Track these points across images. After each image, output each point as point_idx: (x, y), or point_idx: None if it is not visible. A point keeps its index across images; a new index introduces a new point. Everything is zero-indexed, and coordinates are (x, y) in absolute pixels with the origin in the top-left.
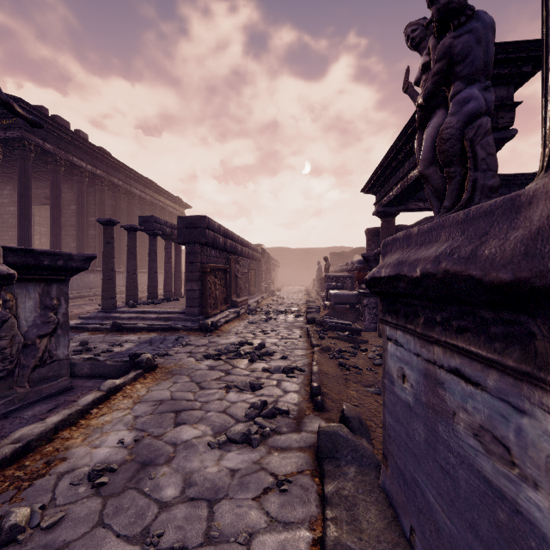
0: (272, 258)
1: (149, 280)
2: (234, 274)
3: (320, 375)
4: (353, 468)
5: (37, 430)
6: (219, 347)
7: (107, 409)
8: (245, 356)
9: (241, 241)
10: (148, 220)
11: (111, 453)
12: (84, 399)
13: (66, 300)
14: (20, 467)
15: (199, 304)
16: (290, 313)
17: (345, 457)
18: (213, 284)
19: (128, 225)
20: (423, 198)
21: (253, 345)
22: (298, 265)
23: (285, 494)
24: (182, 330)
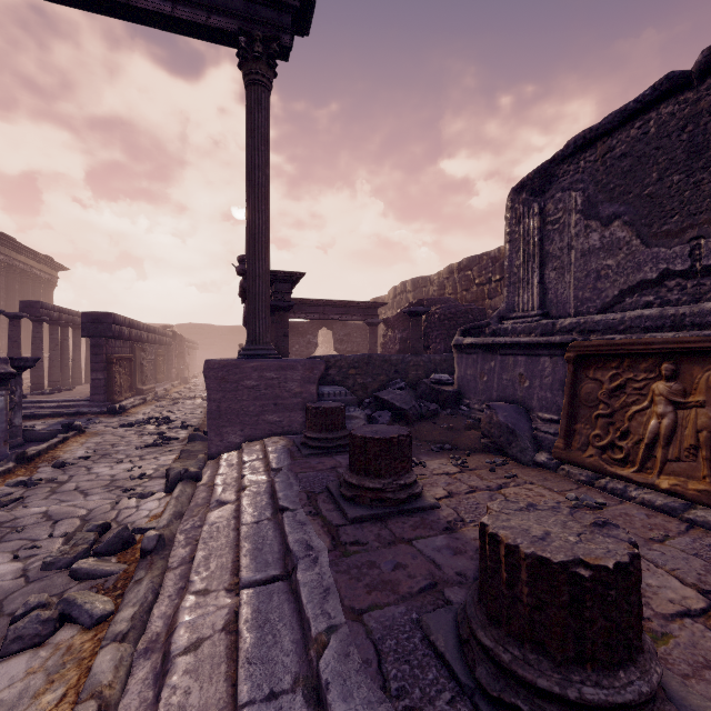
0: (187, 340)
1: (34, 370)
2: (139, 362)
3: (202, 425)
4: (200, 441)
5: (40, 448)
6: (131, 421)
7: (67, 446)
8: (153, 423)
9: (147, 328)
10: (32, 305)
11: (84, 454)
12: (53, 440)
13: (20, 387)
14: (41, 459)
15: (105, 392)
16: (199, 398)
17: (198, 440)
18: (118, 373)
19: (11, 313)
20: (294, 311)
21: (160, 419)
22: (224, 346)
23: (172, 452)
24: (90, 414)
